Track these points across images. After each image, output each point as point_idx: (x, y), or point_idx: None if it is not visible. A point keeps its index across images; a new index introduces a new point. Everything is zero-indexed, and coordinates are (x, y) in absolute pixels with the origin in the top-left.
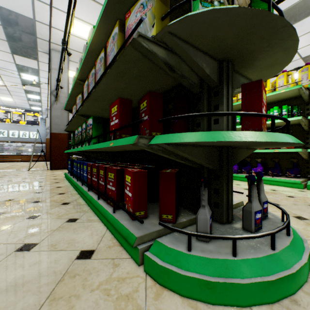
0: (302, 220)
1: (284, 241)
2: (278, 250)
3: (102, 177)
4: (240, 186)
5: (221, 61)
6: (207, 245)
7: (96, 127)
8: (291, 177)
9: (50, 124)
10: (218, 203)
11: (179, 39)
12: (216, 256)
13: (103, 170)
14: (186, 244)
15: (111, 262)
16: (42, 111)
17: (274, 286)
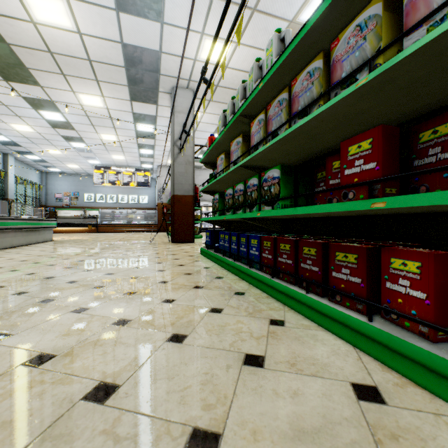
0: None
1: None
2: None
3: (313, 258)
4: None
5: None
6: None
7: (285, 181)
8: None
9: (173, 184)
10: None
11: None
12: None
13: (315, 248)
14: None
15: (439, 421)
16: (153, 169)
17: None
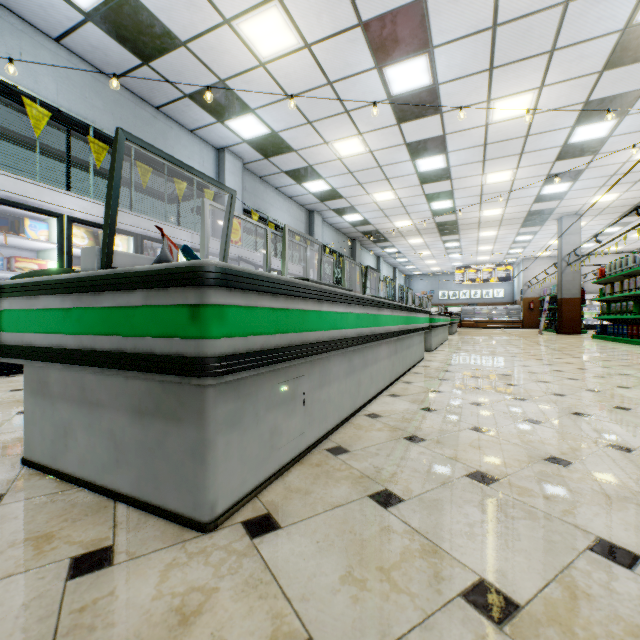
0: None
1: None
2: None
3: None
4: None
5: None
6: None
7: (635, 306)
8: None
9: (560, 290)
10: None
11: None
12: None
13: None
14: None
15: None
16: (515, 262)
17: None
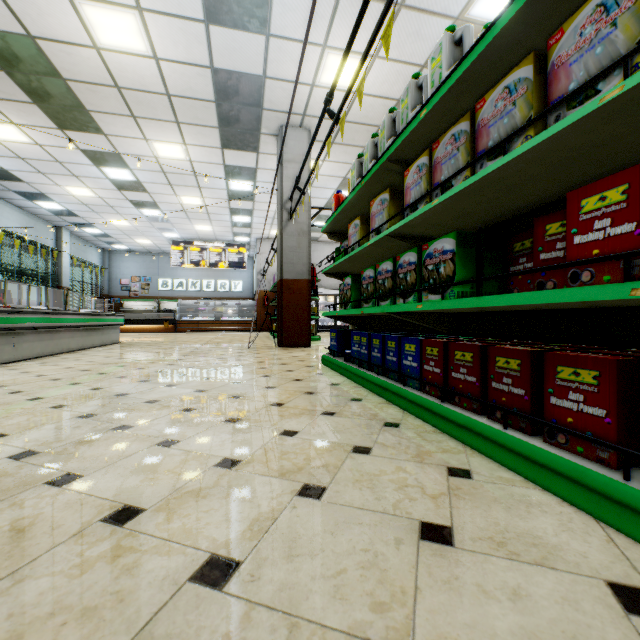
0: None
1: None
2: None
3: (514, 374)
4: None
5: None
6: None
7: (462, 256)
8: None
9: (280, 263)
10: None
11: None
12: None
13: (518, 359)
14: None
15: None
16: (250, 243)
17: None
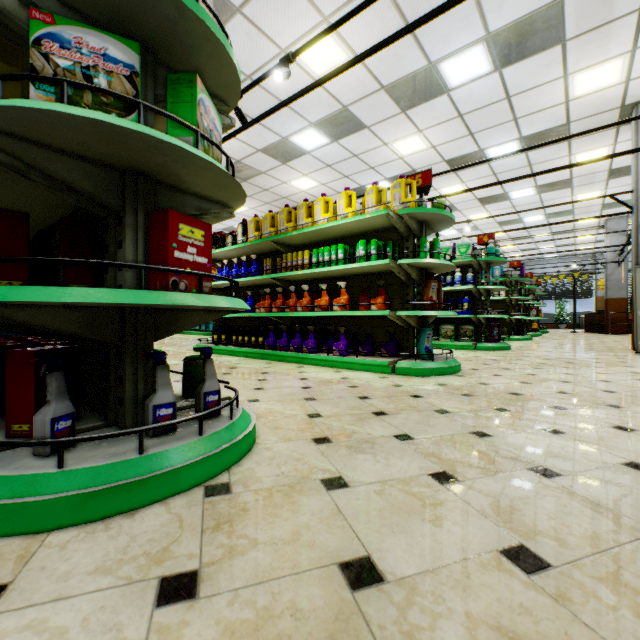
0: (313, 418)
1: (178, 443)
2: (146, 454)
3: None
4: (300, 375)
5: (124, 172)
6: (39, 461)
7: None
8: (387, 356)
9: None
10: (122, 398)
11: (0, 133)
12: (28, 472)
13: None
14: (2, 463)
15: None
16: None
17: (98, 498)
